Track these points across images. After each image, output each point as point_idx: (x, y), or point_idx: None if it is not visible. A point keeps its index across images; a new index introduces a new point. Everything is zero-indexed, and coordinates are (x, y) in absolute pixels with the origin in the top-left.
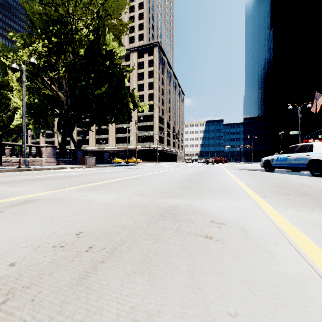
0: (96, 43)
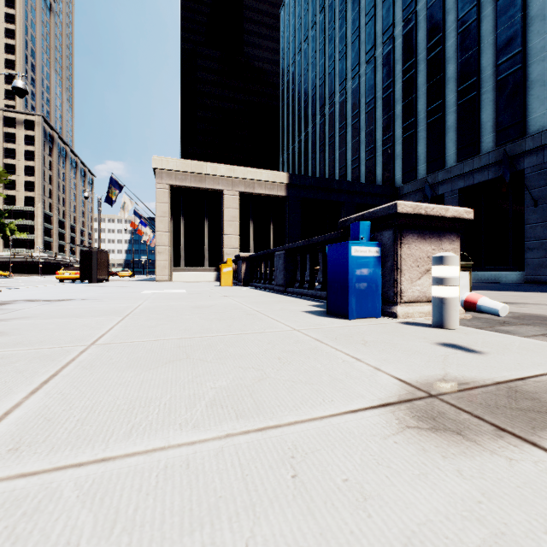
0: None
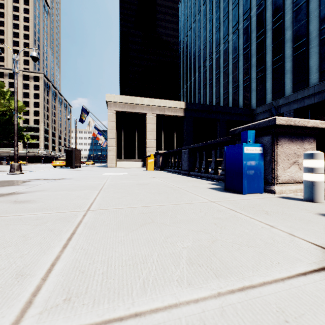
0: (10, 118)
